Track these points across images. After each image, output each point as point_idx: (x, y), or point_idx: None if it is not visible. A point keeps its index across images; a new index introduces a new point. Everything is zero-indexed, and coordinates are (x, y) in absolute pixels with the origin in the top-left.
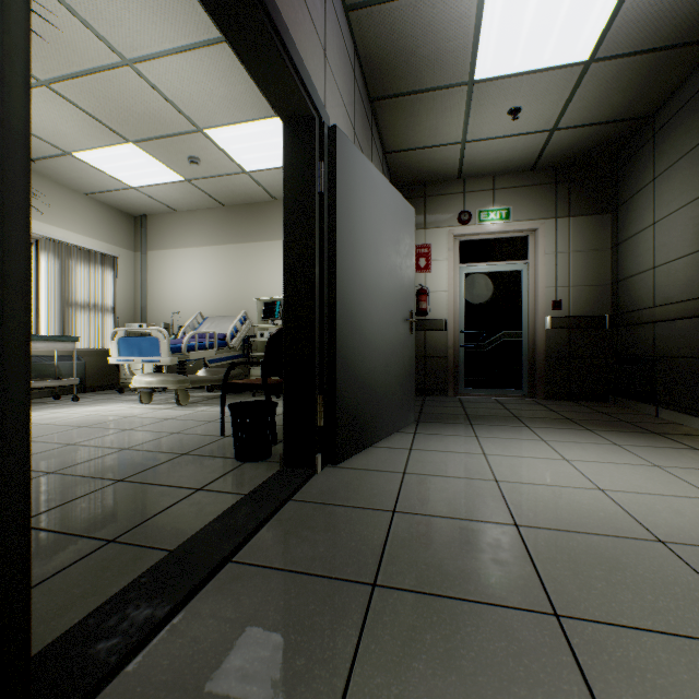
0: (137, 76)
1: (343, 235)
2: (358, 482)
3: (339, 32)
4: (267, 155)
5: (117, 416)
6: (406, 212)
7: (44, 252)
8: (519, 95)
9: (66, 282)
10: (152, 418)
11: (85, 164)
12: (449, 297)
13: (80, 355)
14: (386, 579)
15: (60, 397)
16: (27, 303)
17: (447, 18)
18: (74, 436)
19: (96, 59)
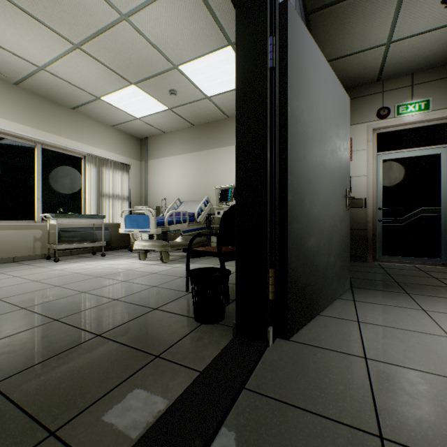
0: (131, 28)
1: (294, 110)
2: (316, 367)
3: None
4: (222, 81)
5: (122, 269)
6: (344, 99)
7: (88, 163)
8: None
9: (100, 181)
10: (142, 272)
11: (109, 104)
12: (368, 180)
13: (108, 227)
14: None
15: (96, 253)
16: None
17: None
18: (89, 284)
19: (104, 19)
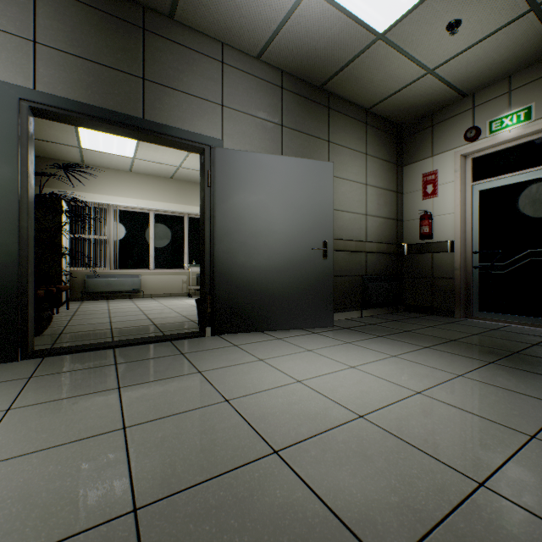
0: None
1: (223, 206)
2: (207, 343)
3: (248, 78)
4: None
5: None
6: (317, 168)
7: None
8: (441, 13)
9: None
10: None
11: None
12: (455, 218)
13: None
14: (121, 364)
15: None
16: (28, 261)
17: (313, 21)
18: (185, 309)
19: None
